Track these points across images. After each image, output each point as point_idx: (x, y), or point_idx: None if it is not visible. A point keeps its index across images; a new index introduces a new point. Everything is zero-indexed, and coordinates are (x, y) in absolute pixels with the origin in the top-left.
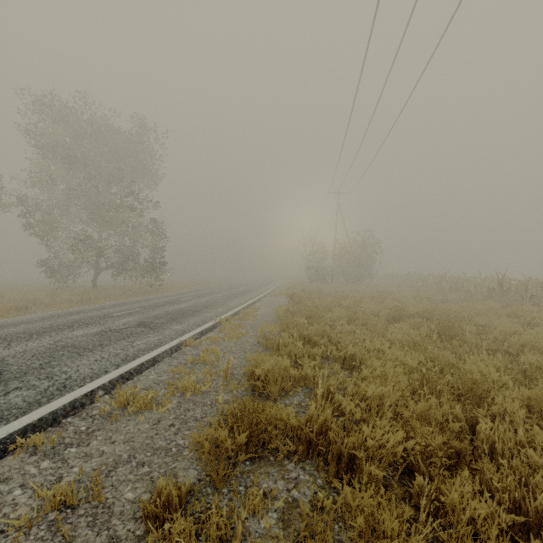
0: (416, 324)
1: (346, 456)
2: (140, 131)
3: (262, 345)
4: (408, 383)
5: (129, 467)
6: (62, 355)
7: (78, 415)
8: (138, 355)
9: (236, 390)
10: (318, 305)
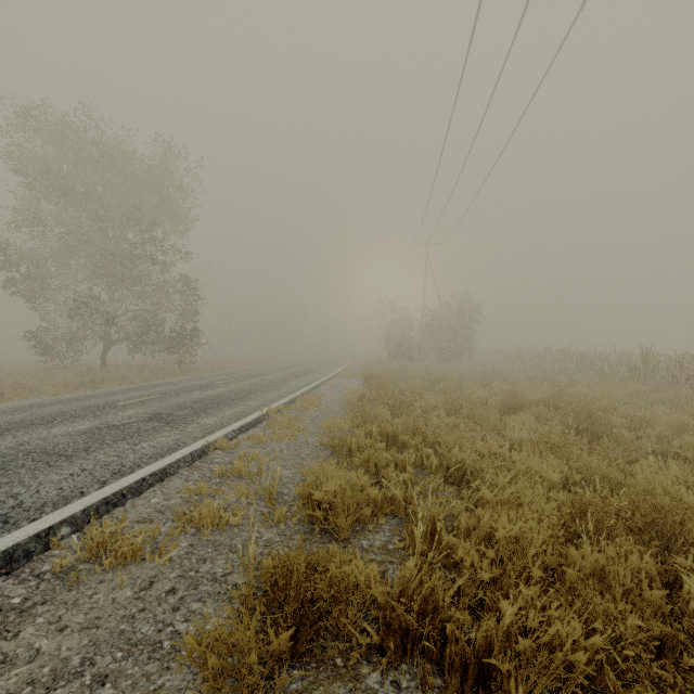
0: (541, 416)
1: (476, 664)
2: (165, 158)
3: (327, 447)
4: (559, 514)
5: (76, 686)
6: (21, 465)
7: (15, 573)
8: (140, 466)
9: (284, 522)
10: (404, 389)
